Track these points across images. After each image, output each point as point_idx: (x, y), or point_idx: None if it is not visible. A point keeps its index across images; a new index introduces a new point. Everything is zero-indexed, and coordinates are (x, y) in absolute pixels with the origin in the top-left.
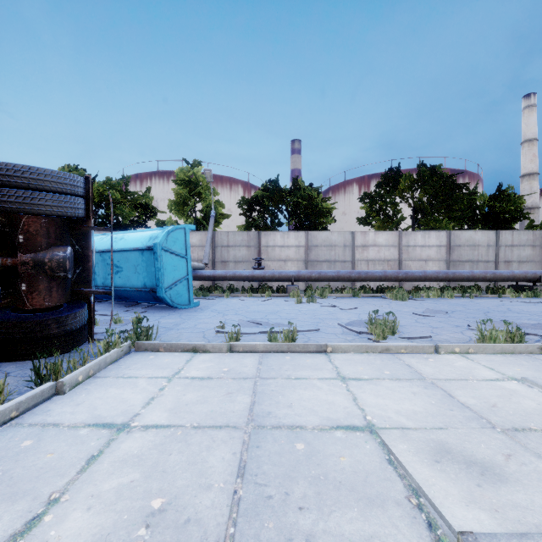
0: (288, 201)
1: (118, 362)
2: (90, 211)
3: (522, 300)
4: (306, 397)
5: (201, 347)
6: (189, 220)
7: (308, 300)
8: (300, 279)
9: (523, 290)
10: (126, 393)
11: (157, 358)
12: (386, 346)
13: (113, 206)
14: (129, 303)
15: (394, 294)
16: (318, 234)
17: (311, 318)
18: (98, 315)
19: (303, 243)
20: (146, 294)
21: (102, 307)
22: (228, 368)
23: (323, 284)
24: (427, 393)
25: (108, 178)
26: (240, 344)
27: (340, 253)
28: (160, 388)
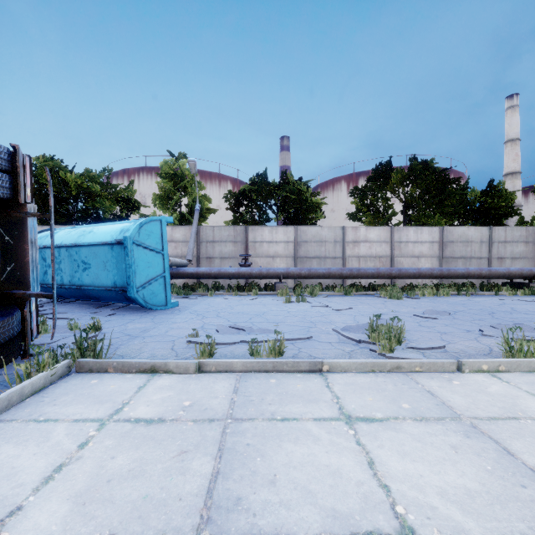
0: (276, 195)
1: (43, 392)
2: (18, 191)
3: (520, 298)
4: (297, 460)
5: (162, 367)
6: (174, 215)
7: (298, 299)
8: (289, 277)
9: (519, 288)
10: (24, 455)
11: (100, 384)
12: (397, 363)
13: (92, 199)
14: (101, 303)
15: (388, 292)
16: (308, 229)
17: (301, 321)
18: (58, 318)
19: (292, 238)
20: (116, 293)
21: (67, 309)
22: (191, 401)
23: (313, 281)
24: (472, 447)
25: (87, 169)
26: (212, 362)
27: (331, 249)
28: (81, 442)
